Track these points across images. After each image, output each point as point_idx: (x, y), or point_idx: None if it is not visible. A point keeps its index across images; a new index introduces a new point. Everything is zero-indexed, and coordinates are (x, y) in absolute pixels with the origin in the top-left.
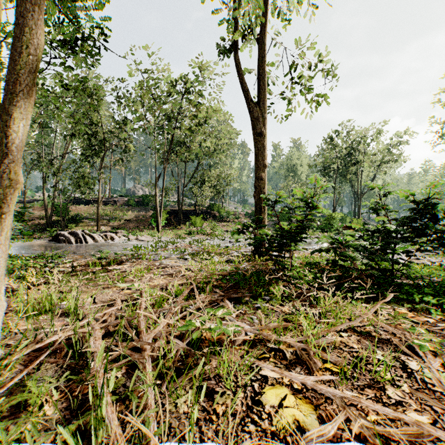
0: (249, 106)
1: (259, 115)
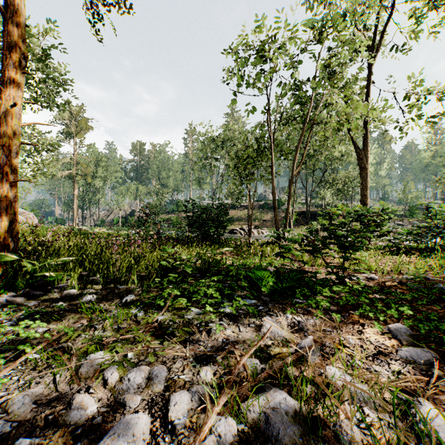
0: (356, 151)
1: (363, 156)
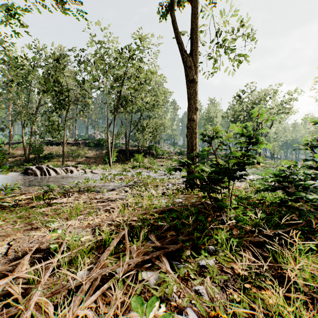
0: (182, 56)
1: (191, 64)
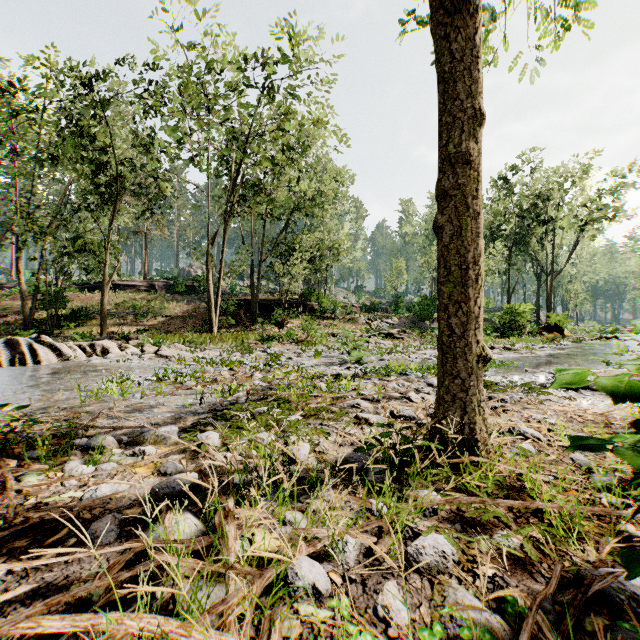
0: None
1: None
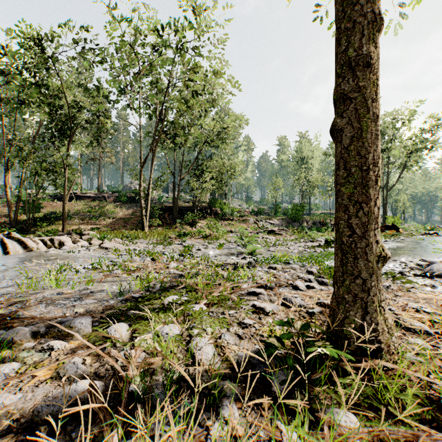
0: None
1: None
